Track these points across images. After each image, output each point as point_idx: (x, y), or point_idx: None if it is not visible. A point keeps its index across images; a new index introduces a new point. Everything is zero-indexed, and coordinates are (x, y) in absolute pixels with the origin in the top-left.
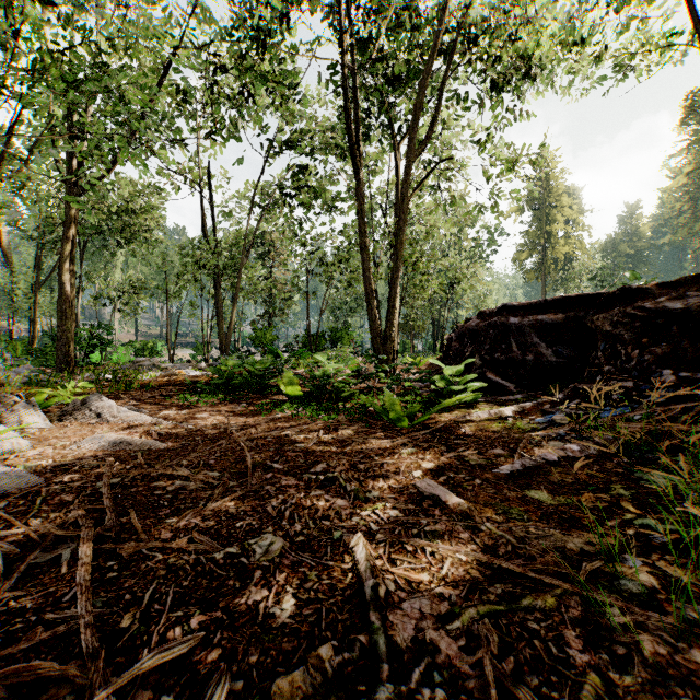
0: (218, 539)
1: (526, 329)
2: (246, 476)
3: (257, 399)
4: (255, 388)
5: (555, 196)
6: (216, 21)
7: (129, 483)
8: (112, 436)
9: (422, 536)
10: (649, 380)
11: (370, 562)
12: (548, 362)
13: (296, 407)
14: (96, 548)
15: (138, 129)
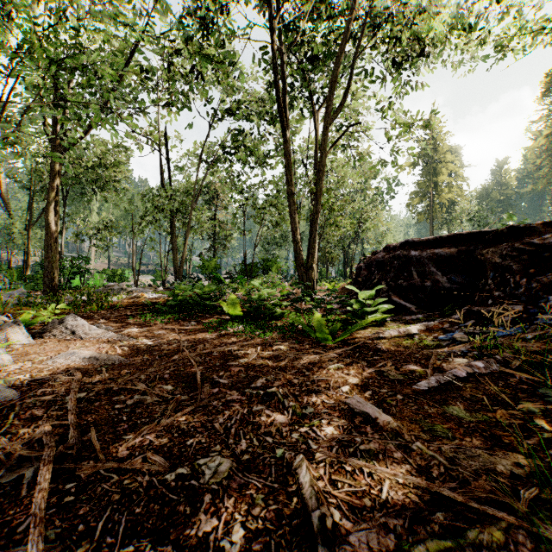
0: (170, 458)
1: (425, 261)
2: (196, 390)
3: (204, 318)
4: (203, 308)
5: (440, 154)
6: (171, 12)
7: (93, 398)
8: (82, 352)
9: (358, 455)
10: (536, 304)
11: (314, 488)
12: (443, 288)
13: (237, 325)
14: (57, 468)
15: (108, 99)
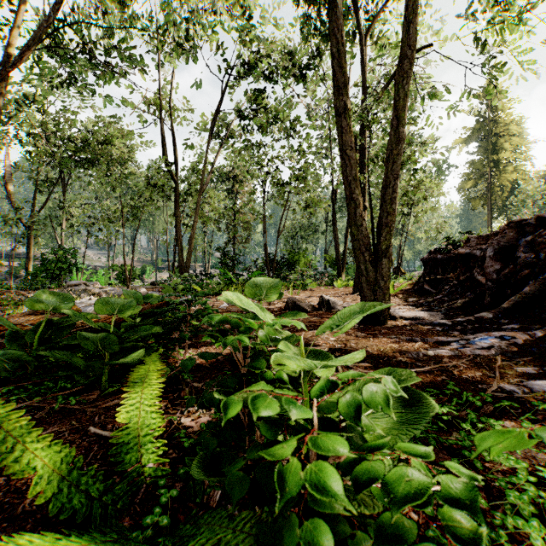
0: None
1: None
2: None
3: None
4: None
5: (502, 126)
6: None
7: None
8: None
9: None
10: None
11: None
12: None
13: None
14: None
15: None
